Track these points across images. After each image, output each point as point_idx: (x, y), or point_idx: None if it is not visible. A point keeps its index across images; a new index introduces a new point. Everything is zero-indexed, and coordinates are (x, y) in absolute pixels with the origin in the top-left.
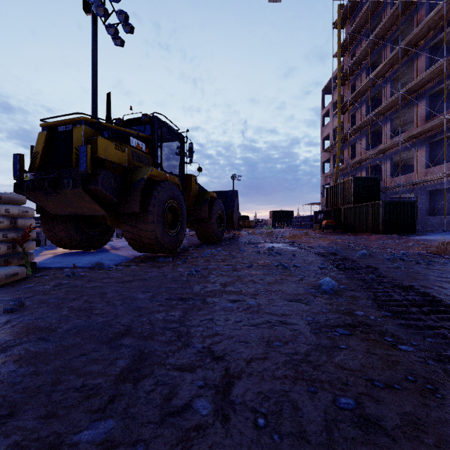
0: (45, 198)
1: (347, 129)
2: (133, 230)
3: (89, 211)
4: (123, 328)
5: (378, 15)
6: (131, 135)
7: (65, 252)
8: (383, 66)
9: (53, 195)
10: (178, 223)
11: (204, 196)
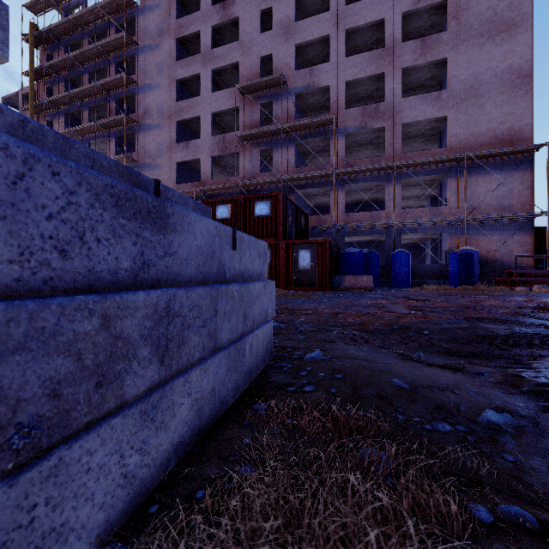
0: None
1: None
2: None
3: None
4: None
5: (78, 73)
6: None
7: None
8: (82, 128)
9: None
10: None
11: None
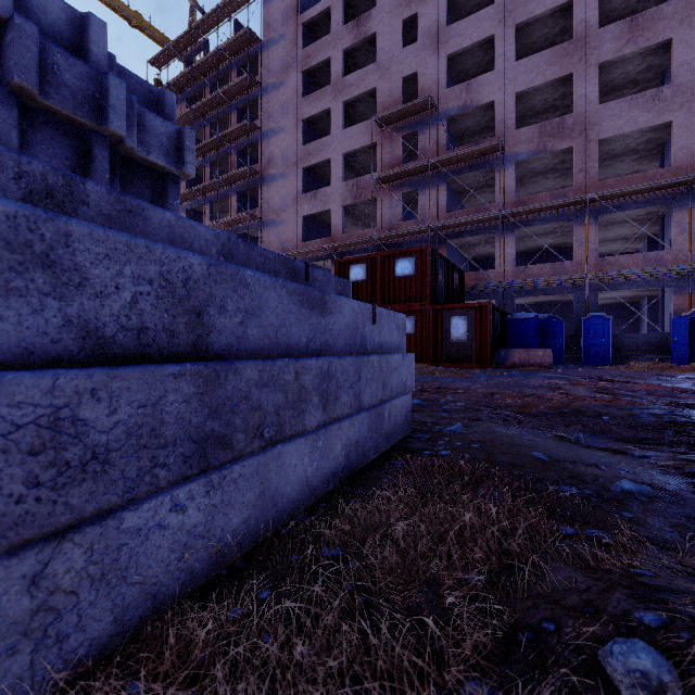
0: None
1: None
2: None
3: None
4: None
5: (199, 126)
6: None
7: None
8: (204, 186)
9: None
10: None
11: None
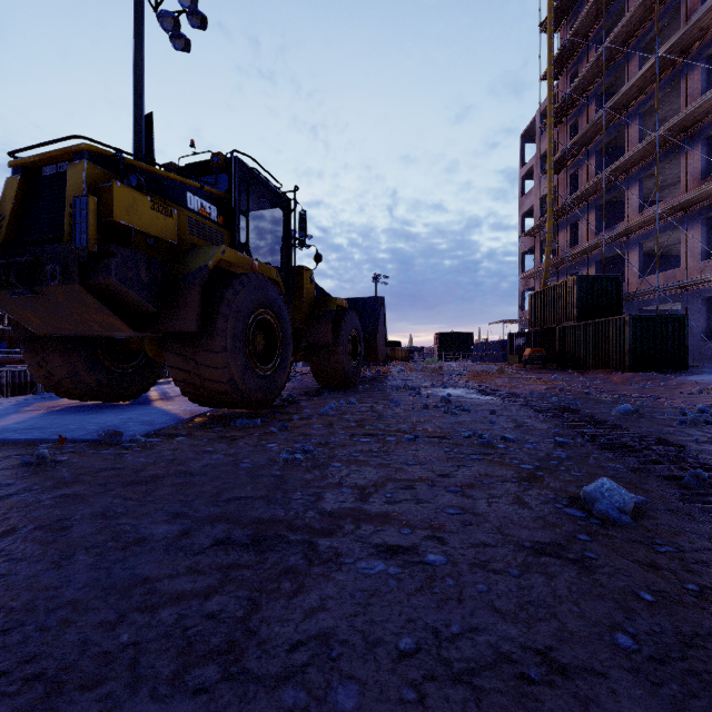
0: (17, 304)
1: (564, 198)
2: (188, 366)
3: (103, 330)
4: (27, 699)
5: (617, 7)
6: (189, 189)
7: (73, 404)
8: (627, 90)
9: (29, 298)
10: (275, 353)
11: (325, 305)
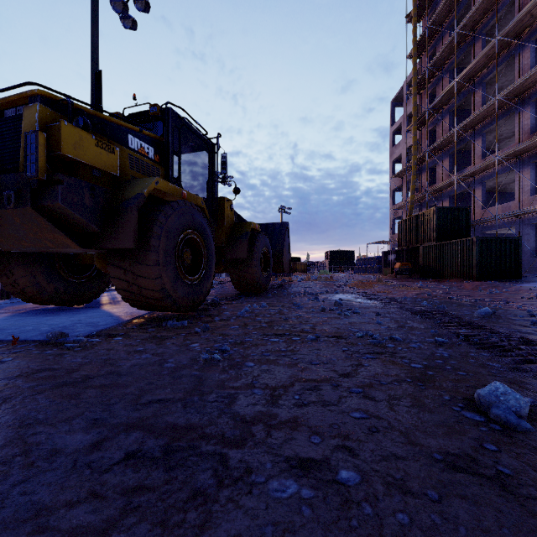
0: None
1: (424, 149)
2: (127, 277)
3: (56, 247)
4: None
5: (466, 3)
6: (130, 132)
7: (36, 308)
8: (473, 65)
9: None
10: (201, 266)
11: (242, 228)
